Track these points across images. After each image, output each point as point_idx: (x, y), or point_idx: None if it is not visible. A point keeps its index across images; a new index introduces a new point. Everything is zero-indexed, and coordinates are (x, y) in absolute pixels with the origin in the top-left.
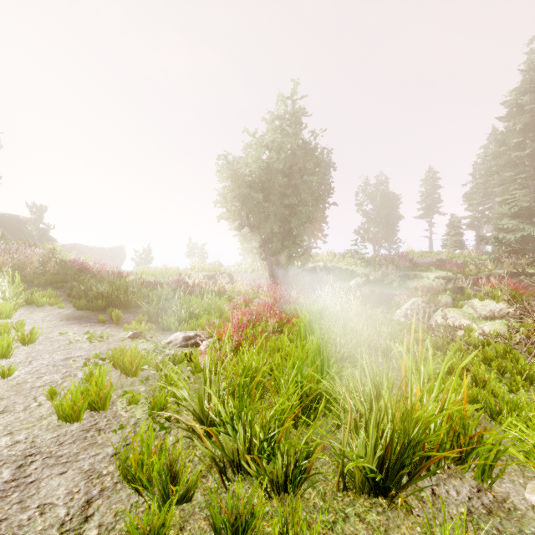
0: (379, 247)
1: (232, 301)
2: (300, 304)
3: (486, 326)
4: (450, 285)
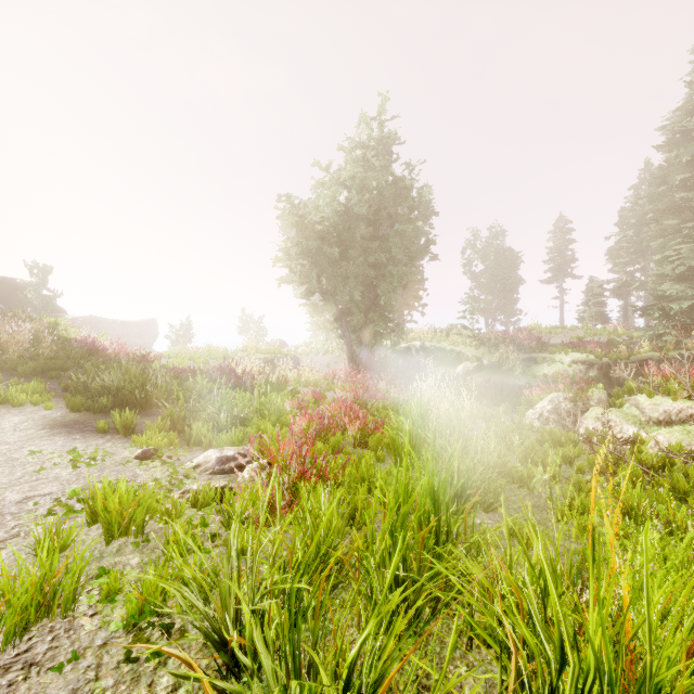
0: (492, 320)
1: (297, 396)
2: (391, 400)
3: (662, 435)
4: (592, 372)
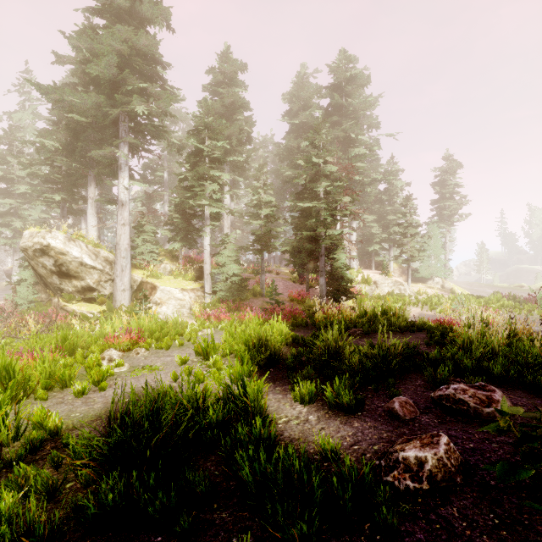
0: None
1: None
2: None
3: None
4: None
